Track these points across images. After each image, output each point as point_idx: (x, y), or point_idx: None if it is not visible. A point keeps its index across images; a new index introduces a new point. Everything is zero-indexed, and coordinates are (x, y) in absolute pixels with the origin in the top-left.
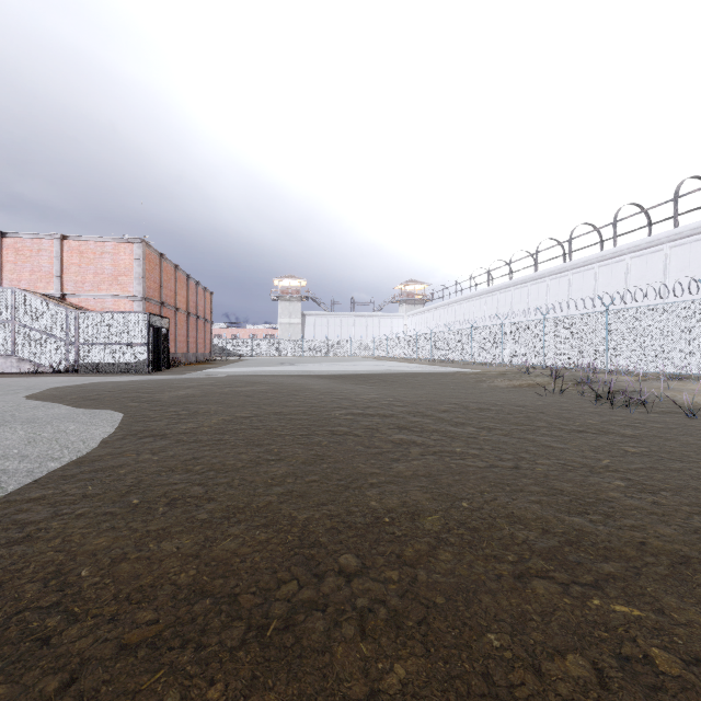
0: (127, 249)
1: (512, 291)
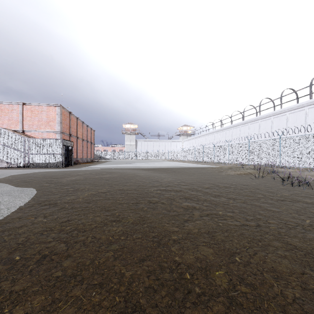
0: (53, 109)
1: (232, 130)
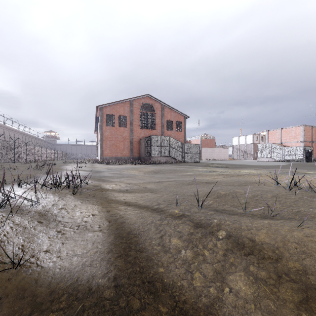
0: (298, 128)
1: None
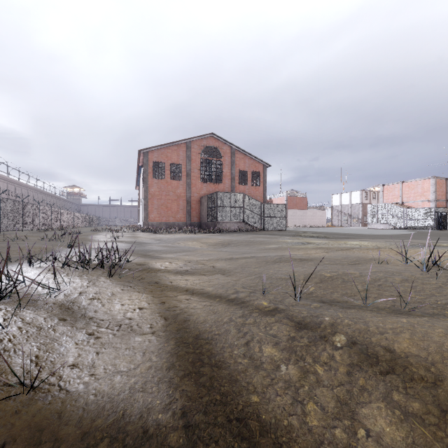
0: (427, 181)
1: None
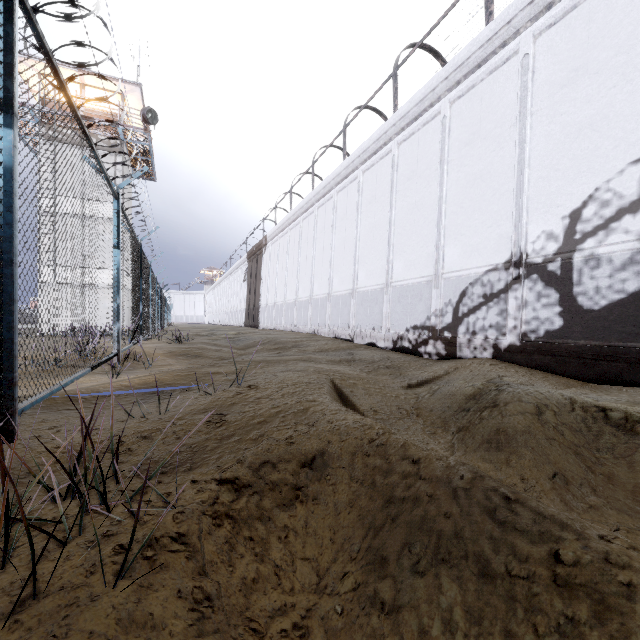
0: None
1: (223, 283)
